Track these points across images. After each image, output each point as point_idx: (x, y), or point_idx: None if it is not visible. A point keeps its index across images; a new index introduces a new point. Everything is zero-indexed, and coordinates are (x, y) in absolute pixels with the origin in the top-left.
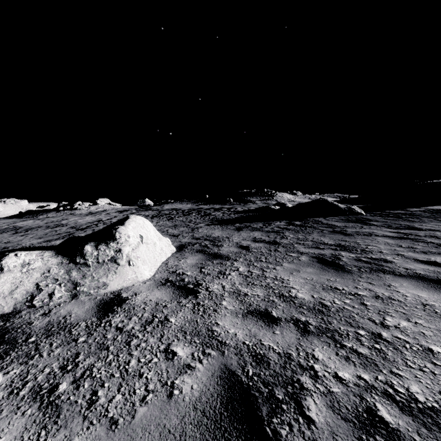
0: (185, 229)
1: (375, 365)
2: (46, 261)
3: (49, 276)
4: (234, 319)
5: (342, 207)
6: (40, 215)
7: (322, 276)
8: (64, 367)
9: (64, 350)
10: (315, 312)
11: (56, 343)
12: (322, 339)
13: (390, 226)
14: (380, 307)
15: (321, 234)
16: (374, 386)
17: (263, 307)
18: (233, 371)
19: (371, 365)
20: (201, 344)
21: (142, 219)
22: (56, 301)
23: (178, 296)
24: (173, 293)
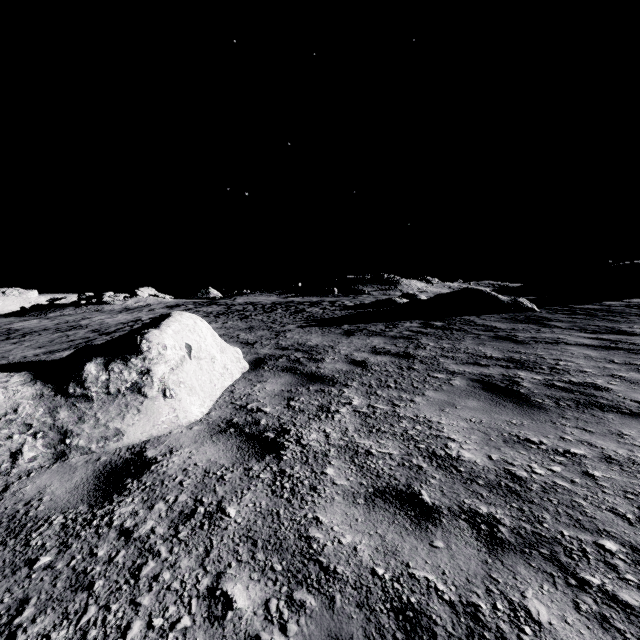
0: (266, 334)
1: None
2: (12, 392)
3: (15, 420)
4: (350, 509)
5: (503, 299)
6: (52, 312)
7: (497, 416)
8: None
9: None
10: (504, 493)
11: None
12: (535, 563)
13: (583, 328)
14: (622, 483)
15: (478, 342)
16: None
17: (403, 481)
18: None
19: None
20: (285, 576)
21: (194, 318)
22: (25, 466)
23: (247, 456)
24: (238, 449)
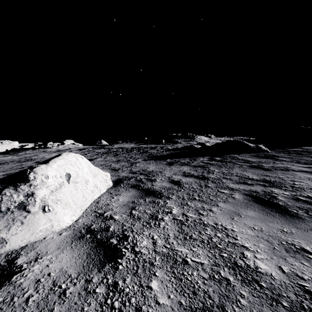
0: (125, 164)
1: None
2: None
3: None
4: None
5: (251, 145)
6: (20, 152)
7: (271, 224)
8: None
9: None
10: None
11: None
12: None
13: (298, 161)
14: None
15: (242, 169)
16: None
17: (216, 301)
18: None
19: None
20: None
21: (76, 156)
22: None
23: (91, 265)
24: (87, 256)
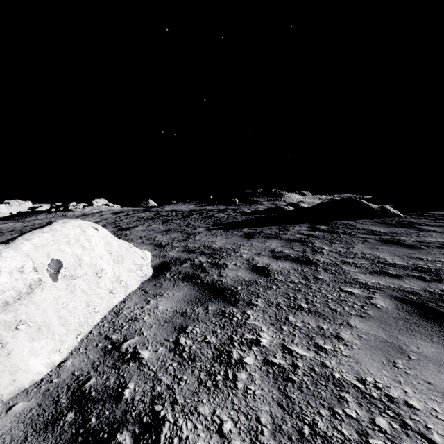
0: (178, 236)
1: None
2: None
3: None
4: None
5: (374, 207)
6: (30, 217)
7: None
8: None
9: None
10: None
11: None
12: None
13: None
14: None
15: (370, 245)
16: None
17: None
18: None
19: None
20: None
21: (84, 226)
22: None
23: None
24: None
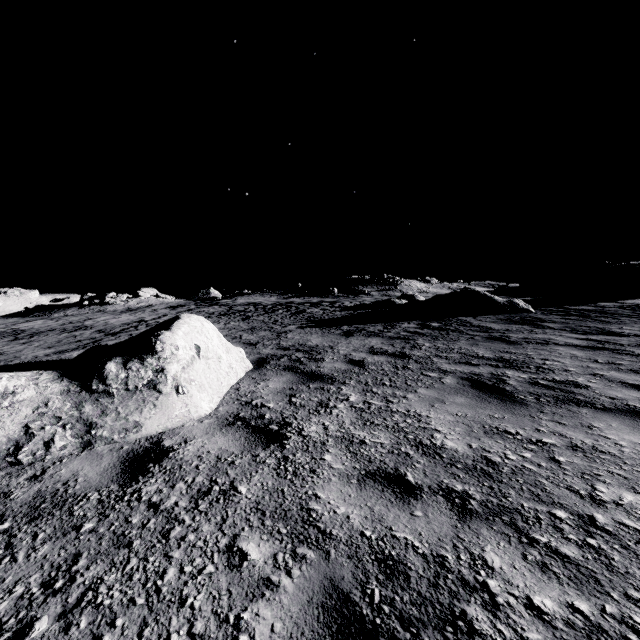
0: (267, 334)
1: (596, 582)
2: (42, 388)
3: (46, 413)
4: (345, 487)
5: (500, 300)
6: (55, 312)
7: (481, 410)
8: (49, 583)
9: (55, 547)
10: (478, 475)
11: (44, 533)
12: (496, 527)
13: (574, 329)
14: (582, 466)
15: (472, 342)
16: (602, 627)
17: (391, 465)
18: (345, 592)
19: (589, 581)
20: (290, 537)
21: (201, 320)
22: (57, 454)
23: (254, 445)
24: (245, 439)
